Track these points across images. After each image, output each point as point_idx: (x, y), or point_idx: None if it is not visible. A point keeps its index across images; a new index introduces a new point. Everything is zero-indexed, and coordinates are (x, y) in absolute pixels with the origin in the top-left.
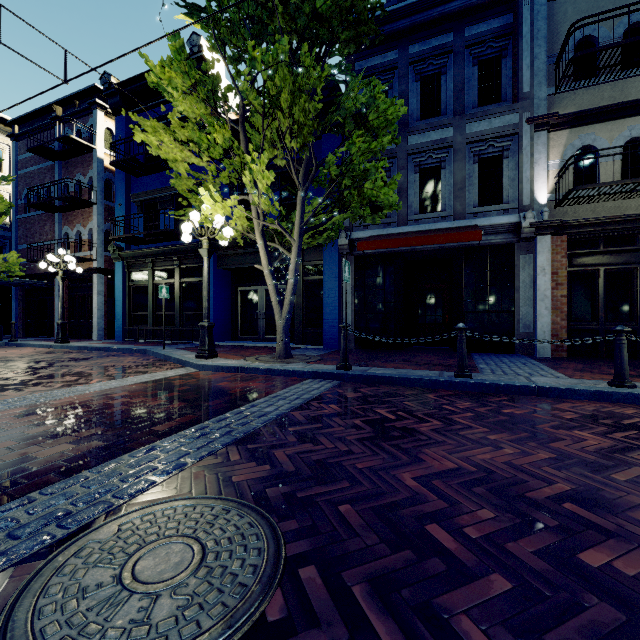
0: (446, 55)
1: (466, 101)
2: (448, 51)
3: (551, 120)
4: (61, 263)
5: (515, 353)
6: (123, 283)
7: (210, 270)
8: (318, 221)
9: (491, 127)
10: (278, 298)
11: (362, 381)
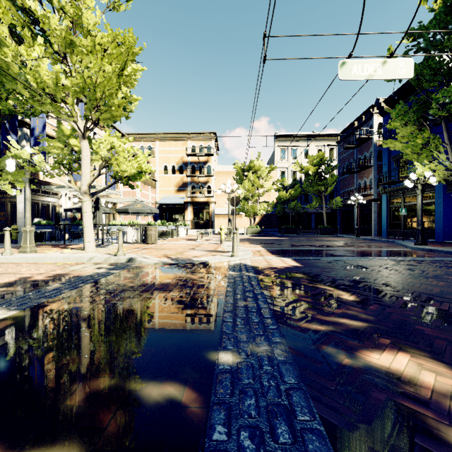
0: None
1: None
2: None
3: None
4: (356, 200)
5: None
6: (386, 206)
7: (440, 194)
8: None
9: None
10: None
11: None
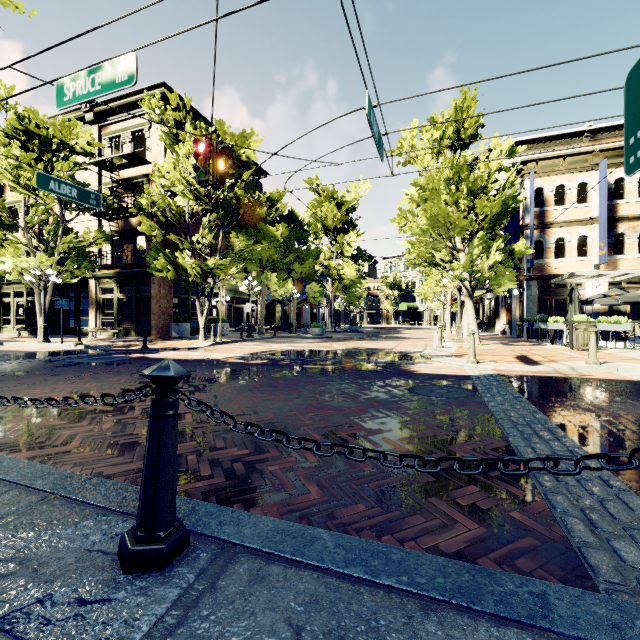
0: None
1: None
2: None
3: None
4: None
5: None
6: None
7: None
8: None
9: None
10: None
11: None
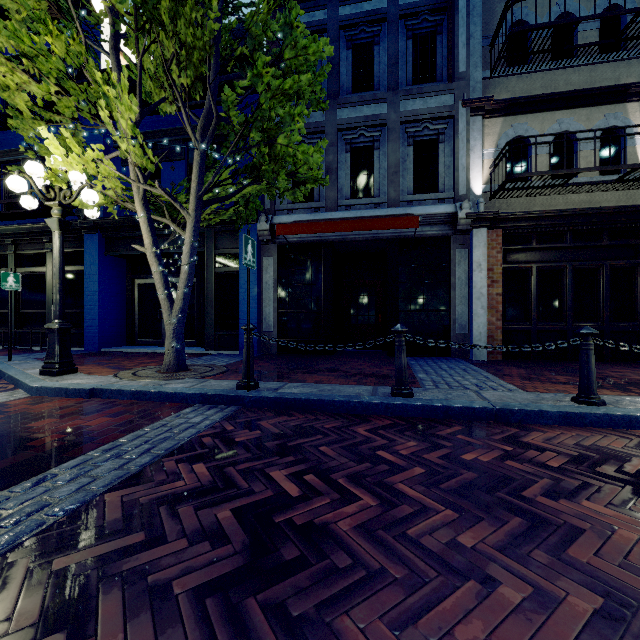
0: (379, 23)
1: (400, 77)
2: (381, 19)
3: (486, 105)
4: None
5: (451, 356)
6: None
7: (94, 256)
8: (225, 193)
9: (426, 107)
10: (167, 291)
11: (269, 406)
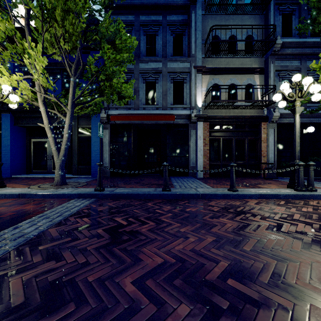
0: (158, 26)
1: (167, 52)
2: (159, 24)
3: (203, 69)
4: None
5: (189, 176)
6: None
7: (7, 126)
8: (85, 100)
9: (179, 67)
10: (56, 146)
11: (110, 197)
